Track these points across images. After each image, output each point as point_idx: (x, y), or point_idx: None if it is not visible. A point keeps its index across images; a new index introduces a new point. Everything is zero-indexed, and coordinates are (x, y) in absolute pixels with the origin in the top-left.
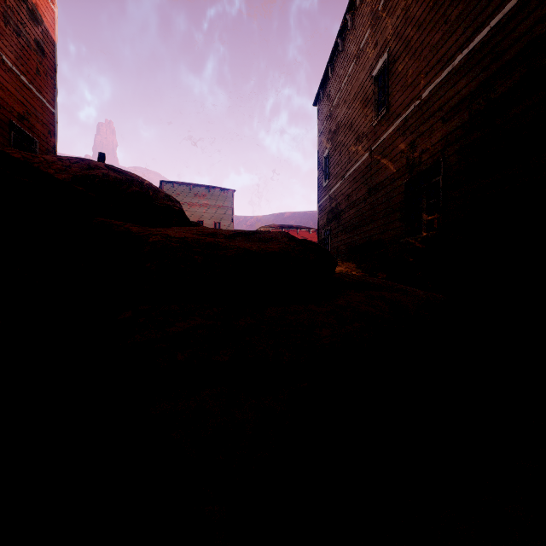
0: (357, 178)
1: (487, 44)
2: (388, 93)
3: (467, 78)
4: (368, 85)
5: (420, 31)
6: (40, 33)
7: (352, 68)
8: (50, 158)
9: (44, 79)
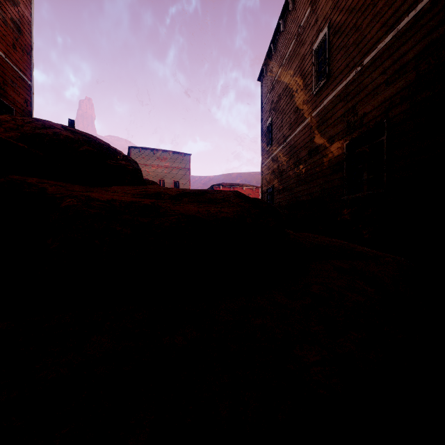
0: (297, 142)
1: (438, 3)
2: (328, 63)
3: (415, 40)
4: (309, 58)
5: (361, 2)
6: (16, 13)
7: (293, 45)
8: (4, 117)
9: (21, 54)
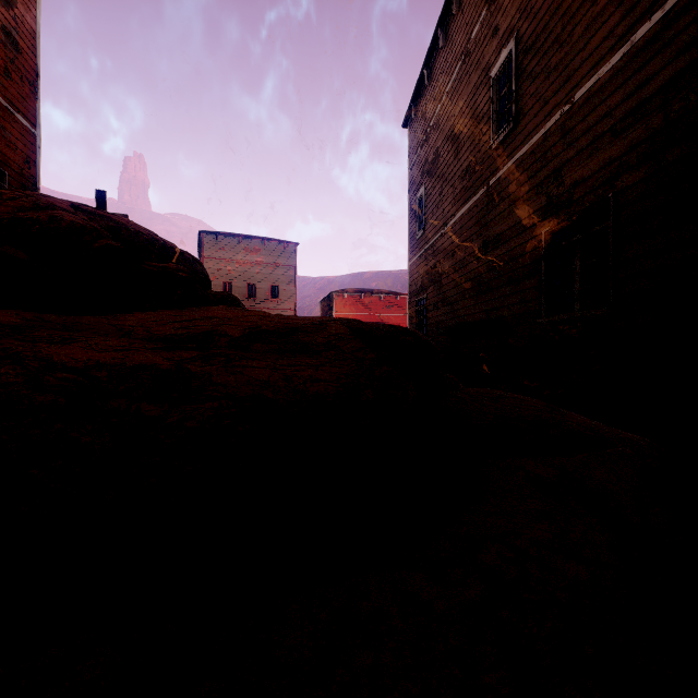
0: (466, 227)
1: None
2: (516, 99)
3: (661, 59)
4: (484, 91)
5: None
6: (11, 19)
7: (459, 69)
8: None
9: (19, 85)
